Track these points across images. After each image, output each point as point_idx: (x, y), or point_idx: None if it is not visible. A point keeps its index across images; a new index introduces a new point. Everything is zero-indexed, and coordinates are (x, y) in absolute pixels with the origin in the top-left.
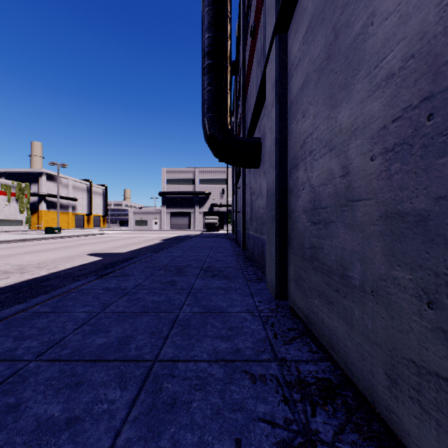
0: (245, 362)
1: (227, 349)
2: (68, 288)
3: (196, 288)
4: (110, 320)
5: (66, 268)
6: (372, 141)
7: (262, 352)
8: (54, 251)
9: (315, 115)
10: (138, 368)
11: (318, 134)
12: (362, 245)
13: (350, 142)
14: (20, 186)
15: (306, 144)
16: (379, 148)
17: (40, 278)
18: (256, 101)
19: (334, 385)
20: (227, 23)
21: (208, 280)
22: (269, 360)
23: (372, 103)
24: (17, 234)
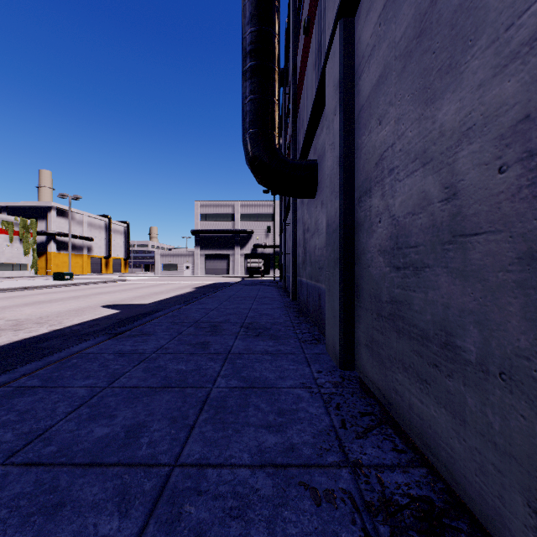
0: (303, 469)
1: (277, 446)
2: (69, 351)
3: (235, 351)
4: (117, 400)
5: (72, 324)
6: (502, 142)
7: (327, 451)
8: (61, 302)
9: (398, 119)
10: (149, 478)
11: (404, 144)
12: (483, 301)
13: (459, 149)
14: (25, 223)
15: (385, 160)
16: (516, 151)
17: (39, 338)
18: (312, 113)
19: (438, 509)
20: (275, 14)
21: (251, 341)
22: (338, 464)
23: (502, 85)
24: (20, 281)
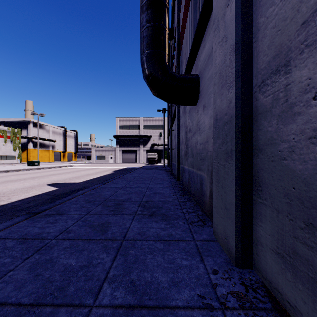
0: None
1: None
2: None
3: (129, 236)
4: None
5: (17, 200)
6: None
7: None
8: (22, 181)
9: None
10: None
11: None
12: None
13: None
14: (14, 131)
15: None
16: None
17: None
18: (196, 32)
19: None
20: None
21: (145, 222)
22: None
23: None
24: (7, 166)
